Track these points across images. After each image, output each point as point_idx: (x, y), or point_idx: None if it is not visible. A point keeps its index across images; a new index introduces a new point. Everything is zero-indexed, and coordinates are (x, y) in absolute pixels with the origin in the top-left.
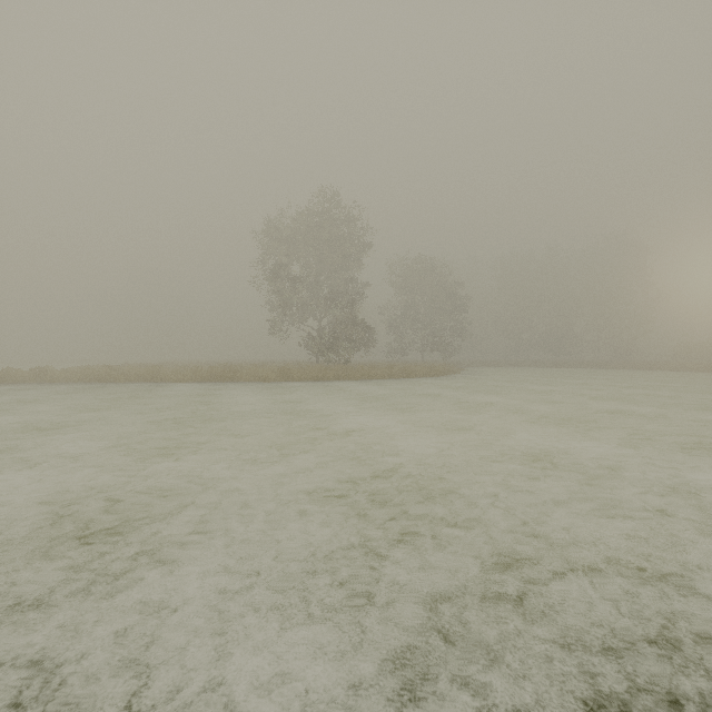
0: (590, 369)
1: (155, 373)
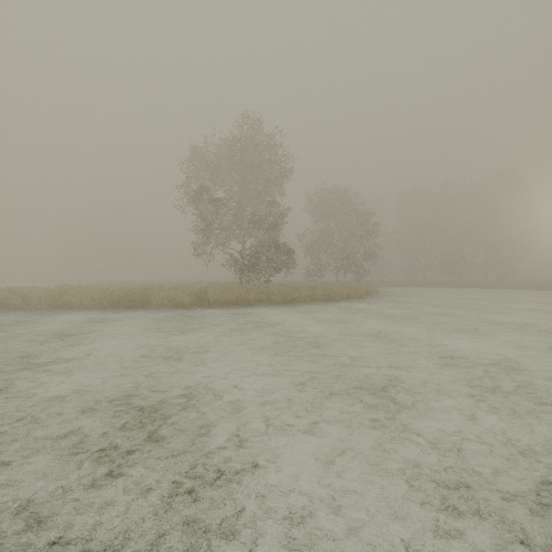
0: (491, 289)
1: (58, 297)
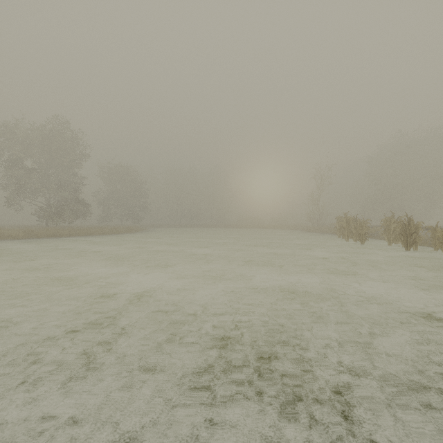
0: (205, 228)
1: None
